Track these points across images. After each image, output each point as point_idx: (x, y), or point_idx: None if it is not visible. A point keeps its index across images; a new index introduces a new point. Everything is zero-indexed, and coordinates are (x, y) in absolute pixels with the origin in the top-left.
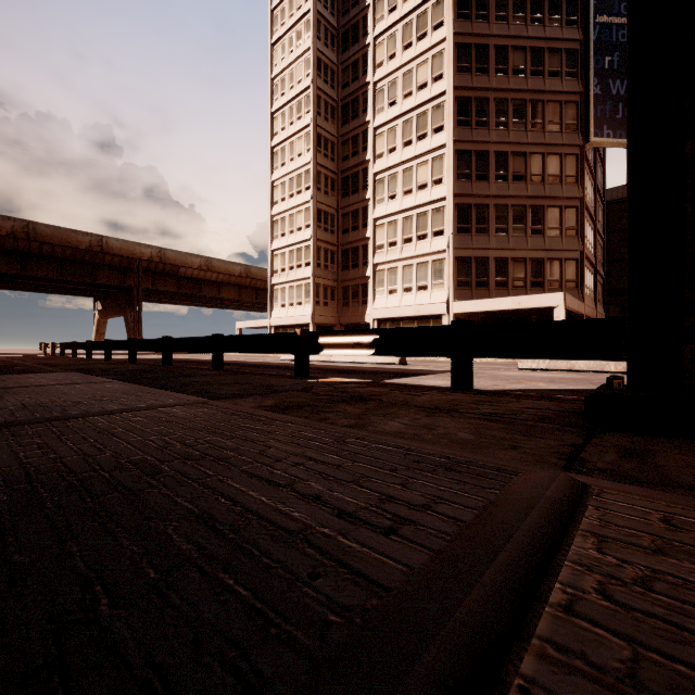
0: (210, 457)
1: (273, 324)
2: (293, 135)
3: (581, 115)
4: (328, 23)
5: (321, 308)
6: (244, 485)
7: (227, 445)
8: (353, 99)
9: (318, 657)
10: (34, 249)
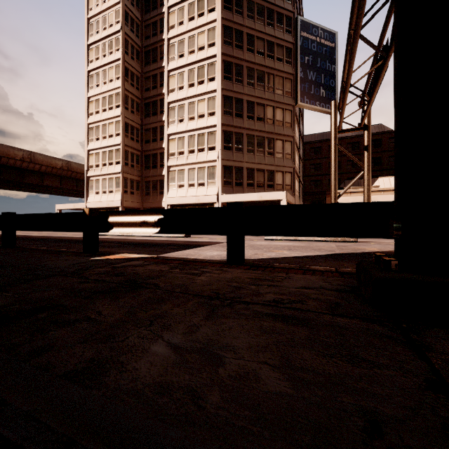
0: None
1: (88, 206)
2: (106, 64)
3: (293, 87)
4: None
5: (129, 196)
6: None
7: None
8: (153, 48)
9: None
10: None
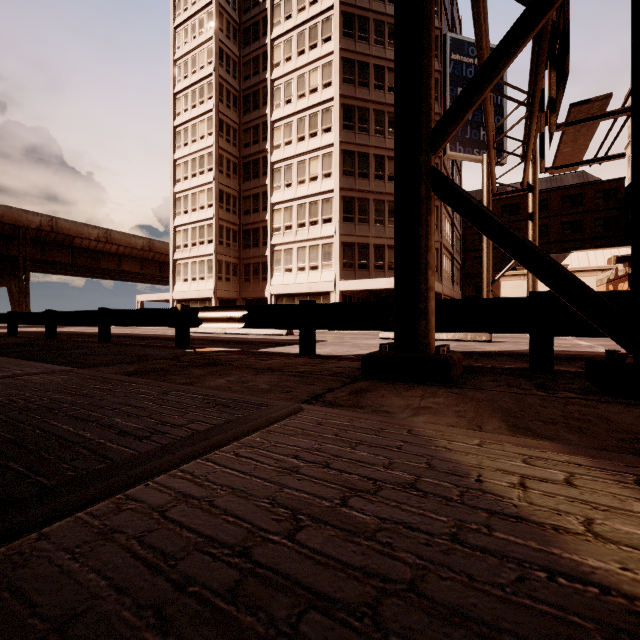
0: (45, 408)
1: (175, 297)
2: (196, 117)
3: None
4: (230, 17)
5: (224, 284)
6: (62, 423)
7: (66, 400)
8: (254, 91)
9: (48, 486)
10: None
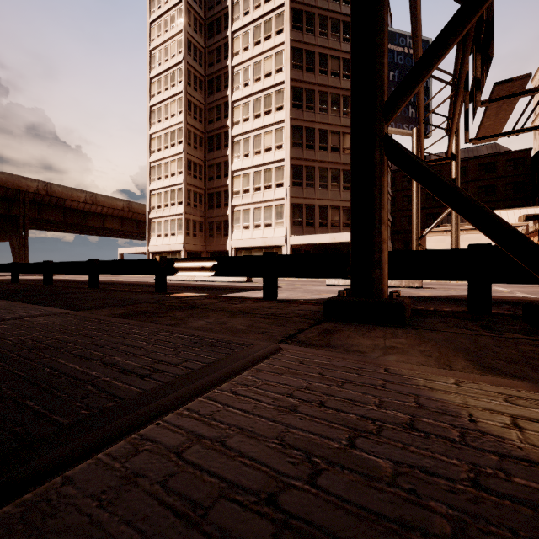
0: (51, 347)
1: (150, 250)
2: (168, 98)
3: None
4: (197, 13)
5: (191, 239)
6: (68, 361)
7: (69, 340)
8: (217, 76)
9: (65, 425)
10: None
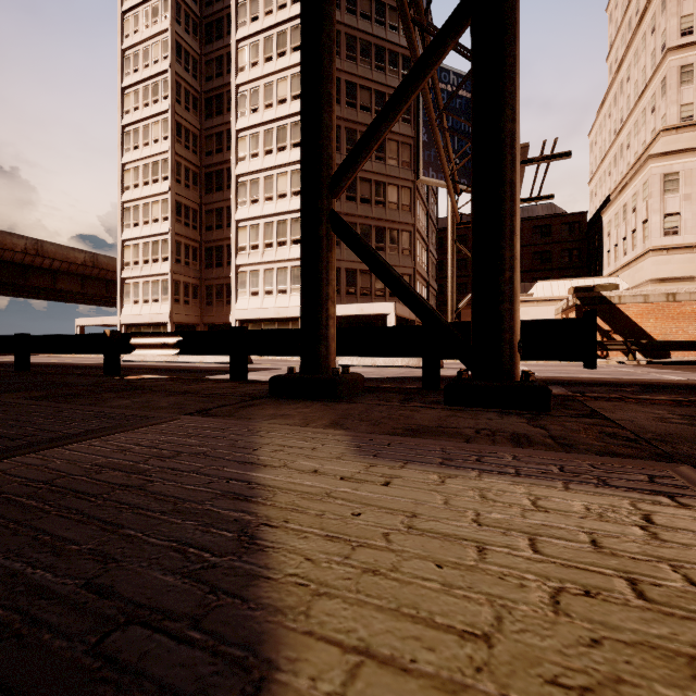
0: None
1: (123, 322)
2: (149, 118)
3: (414, 156)
4: (190, 9)
5: (182, 307)
6: None
7: None
8: (217, 94)
9: None
10: None
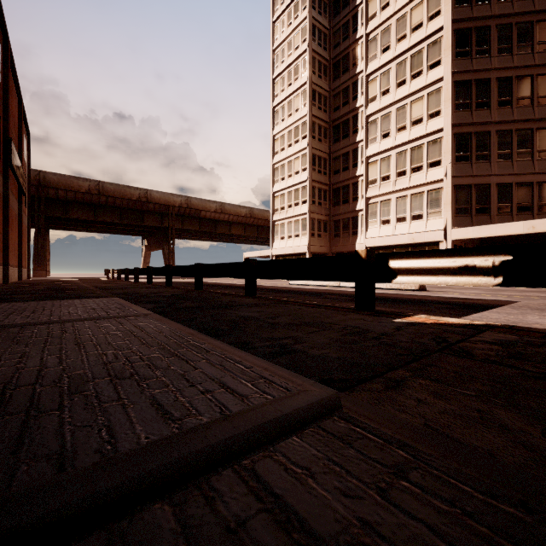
0: None
1: (274, 253)
2: (291, 94)
3: None
4: None
5: (316, 239)
6: None
7: None
8: (344, 56)
9: None
10: (102, 201)
